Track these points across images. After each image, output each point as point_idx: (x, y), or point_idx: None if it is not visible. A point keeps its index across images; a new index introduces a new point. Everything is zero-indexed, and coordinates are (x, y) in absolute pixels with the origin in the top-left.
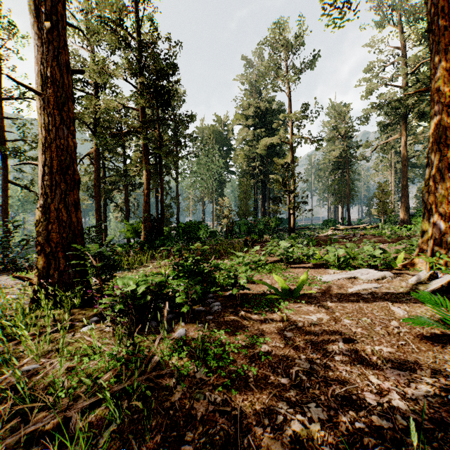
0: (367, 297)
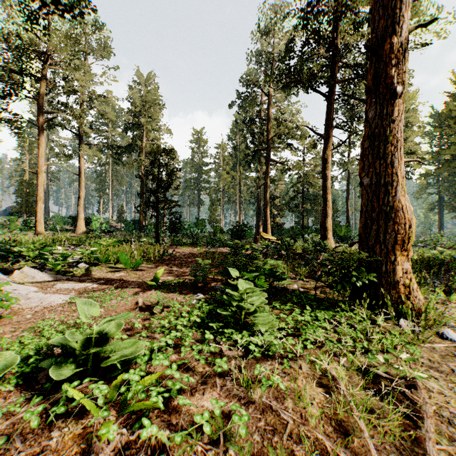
0: (106, 281)
